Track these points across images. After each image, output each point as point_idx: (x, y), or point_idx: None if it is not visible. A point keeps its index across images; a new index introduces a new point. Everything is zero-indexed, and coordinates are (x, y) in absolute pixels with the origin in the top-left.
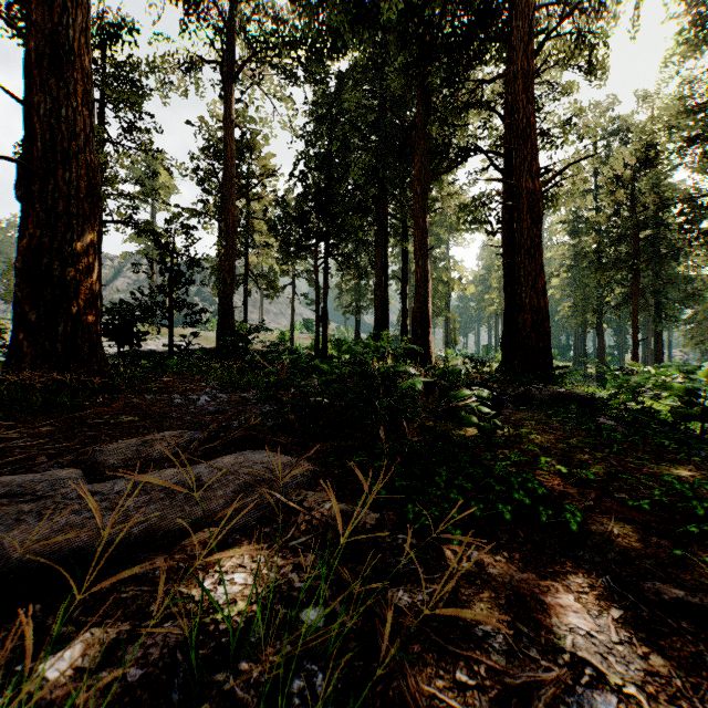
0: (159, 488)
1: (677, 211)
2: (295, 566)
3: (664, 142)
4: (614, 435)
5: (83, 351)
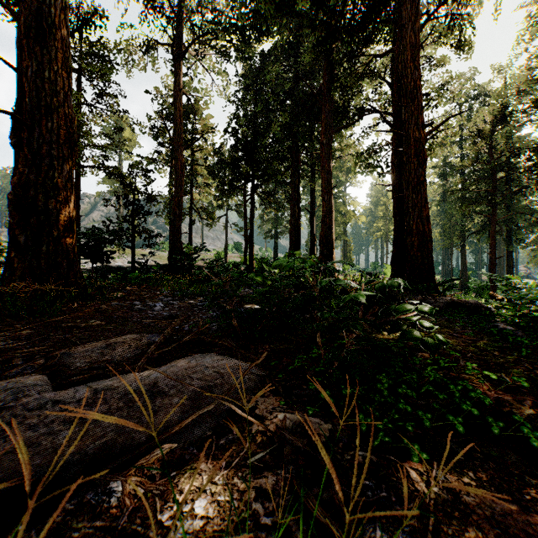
0: (118, 396)
1: (526, 158)
2: (258, 492)
3: (515, 103)
4: (520, 340)
5: (62, 266)
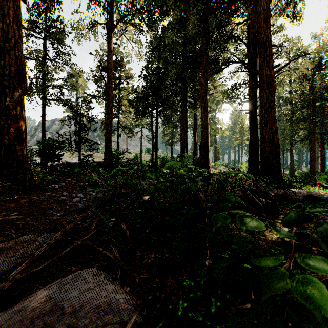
0: None
1: None
2: None
3: None
4: None
5: (13, 166)
